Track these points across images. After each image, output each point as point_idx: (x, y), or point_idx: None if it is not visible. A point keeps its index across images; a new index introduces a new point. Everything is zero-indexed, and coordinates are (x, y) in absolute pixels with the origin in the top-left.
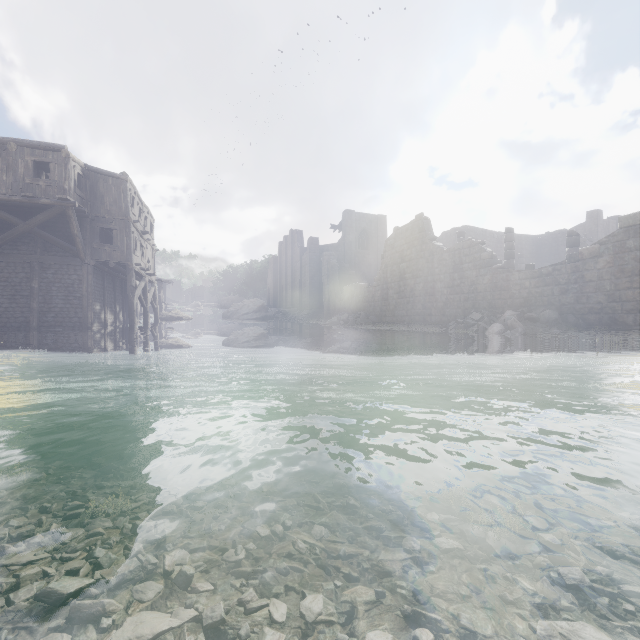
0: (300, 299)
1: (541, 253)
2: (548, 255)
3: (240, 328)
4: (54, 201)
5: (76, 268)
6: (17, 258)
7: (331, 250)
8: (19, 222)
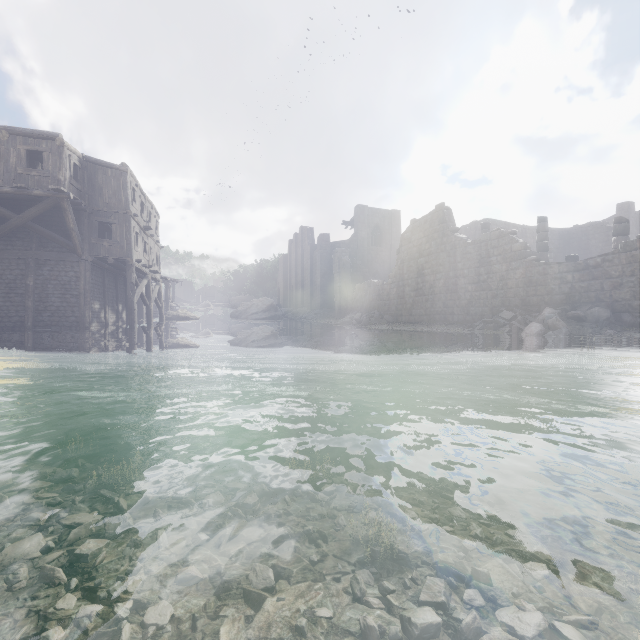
0: (310, 298)
1: (569, 248)
2: (577, 250)
3: (248, 328)
4: (47, 192)
5: (73, 264)
6: (11, 254)
7: (343, 247)
8: (12, 215)
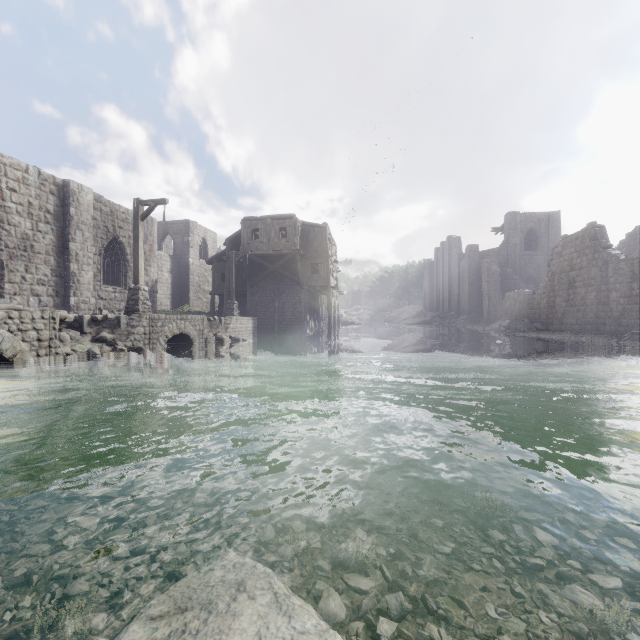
0: (458, 304)
1: None
2: None
3: (401, 332)
4: (289, 251)
5: (298, 292)
6: (267, 288)
7: (492, 255)
8: (270, 266)
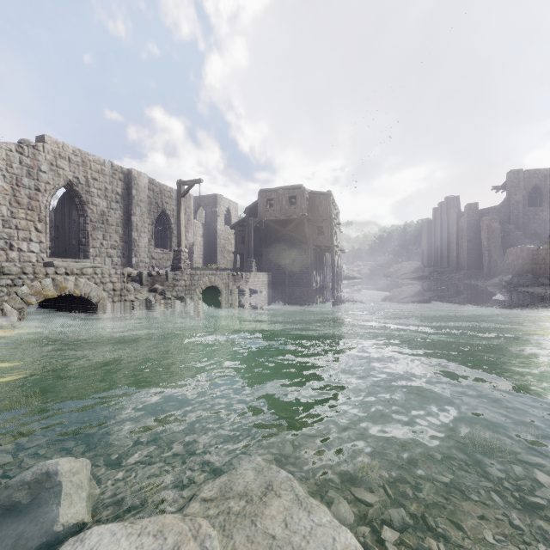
0: (456, 260)
1: None
2: None
3: (400, 286)
4: (298, 216)
5: (305, 251)
6: (279, 248)
7: (492, 212)
8: (282, 229)
